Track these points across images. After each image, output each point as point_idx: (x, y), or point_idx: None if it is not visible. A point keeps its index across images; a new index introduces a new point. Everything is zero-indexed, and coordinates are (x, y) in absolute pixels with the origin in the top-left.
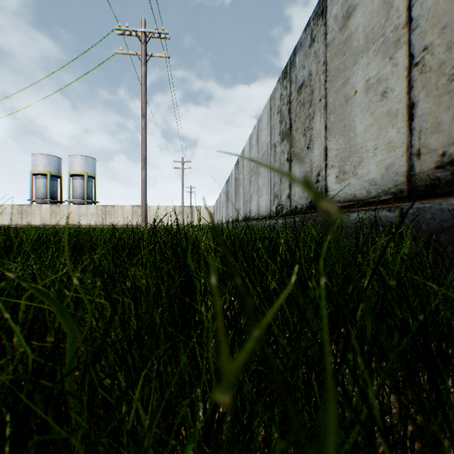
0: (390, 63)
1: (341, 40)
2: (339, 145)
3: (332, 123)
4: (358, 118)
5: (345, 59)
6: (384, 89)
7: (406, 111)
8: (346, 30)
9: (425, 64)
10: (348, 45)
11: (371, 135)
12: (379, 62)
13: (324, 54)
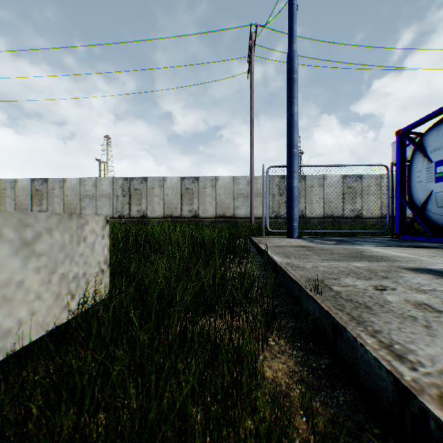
0: (14, 202)
1: (5, 192)
2: (4, 208)
3: (2, 204)
4: (9, 206)
5: (6, 195)
6: (13, 205)
7: (16, 209)
8: (6, 191)
9: (18, 205)
10: (7, 194)
11: (11, 209)
12: (12, 201)
13: (0, 190)
